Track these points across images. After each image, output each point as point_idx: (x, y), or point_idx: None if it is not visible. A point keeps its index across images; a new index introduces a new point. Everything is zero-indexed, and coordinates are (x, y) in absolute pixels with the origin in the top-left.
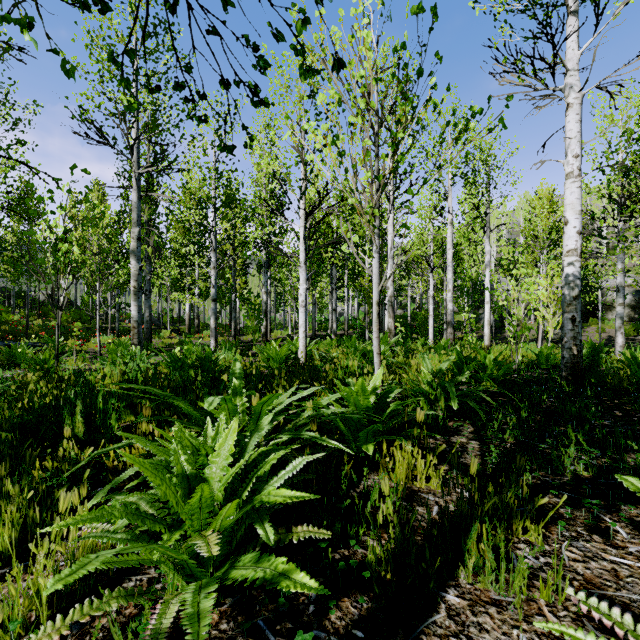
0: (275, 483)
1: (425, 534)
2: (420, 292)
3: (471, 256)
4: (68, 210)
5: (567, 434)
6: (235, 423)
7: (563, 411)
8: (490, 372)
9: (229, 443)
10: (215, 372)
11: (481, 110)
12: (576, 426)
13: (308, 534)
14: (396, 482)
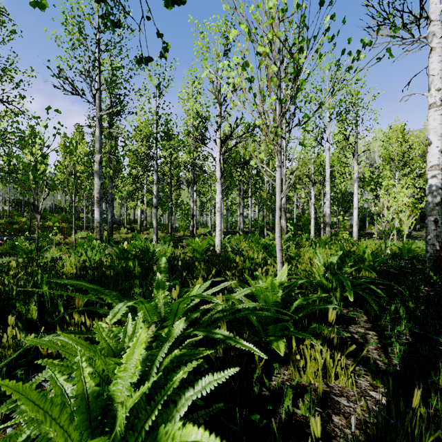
0: (183, 409)
1: None
2: (302, 201)
3: (341, 175)
4: (46, 140)
5: None
6: (144, 332)
7: None
8: (368, 263)
9: (136, 356)
10: (149, 263)
11: (370, 42)
12: None
13: None
14: (306, 380)
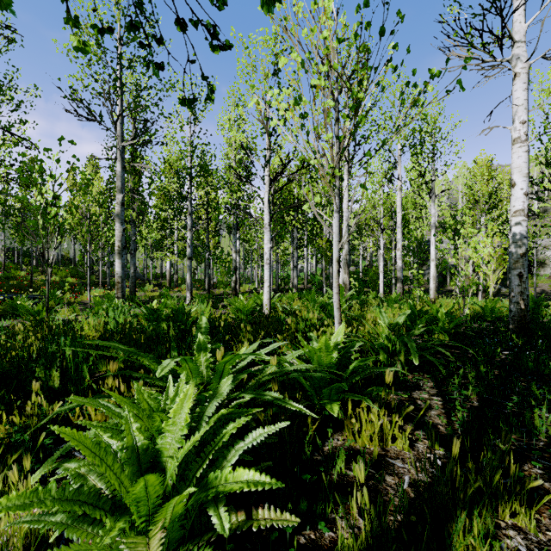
0: (233, 459)
1: (402, 520)
2: (370, 251)
3: (416, 219)
4: (57, 178)
5: (531, 391)
6: (192, 388)
7: (520, 365)
8: (442, 325)
9: (184, 411)
10: (185, 325)
11: (439, 73)
12: (536, 381)
13: (270, 520)
14: (361, 444)
